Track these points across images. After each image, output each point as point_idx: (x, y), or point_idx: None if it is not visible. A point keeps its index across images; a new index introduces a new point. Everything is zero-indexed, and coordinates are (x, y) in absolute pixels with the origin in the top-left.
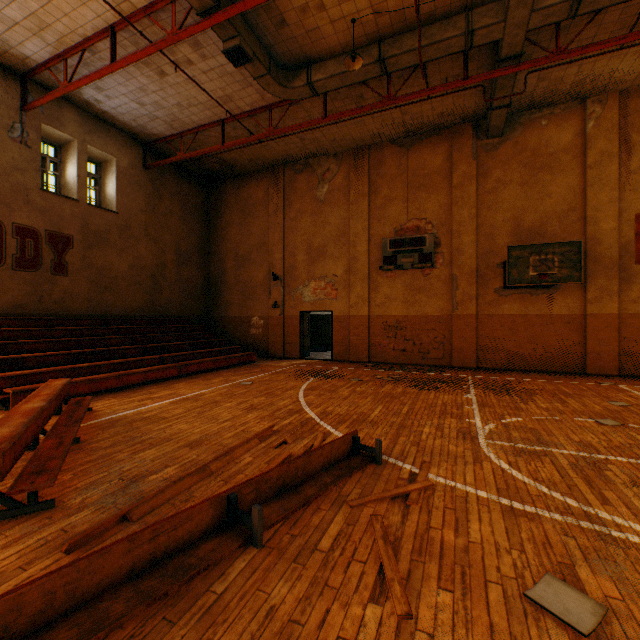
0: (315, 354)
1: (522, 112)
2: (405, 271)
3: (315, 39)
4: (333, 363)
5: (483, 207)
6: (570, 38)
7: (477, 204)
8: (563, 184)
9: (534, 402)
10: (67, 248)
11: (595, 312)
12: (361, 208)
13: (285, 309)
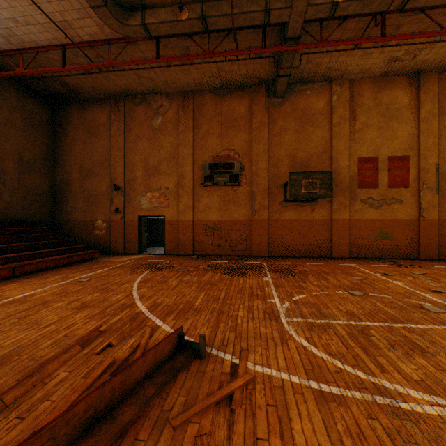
0: (152, 249)
1: (296, 84)
2: (220, 187)
3: None
4: (166, 257)
5: (272, 145)
6: (327, 35)
7: (268, 143)
8: (319, 134)
9: (309, 281)
10: None
11: (337, 218)
12: (188, 138)
13: (126, 214)
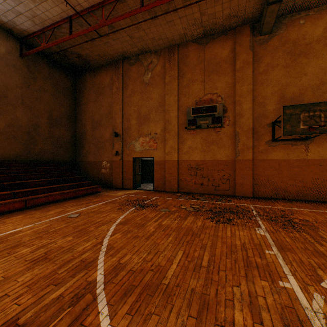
0: (145, 185)
1: (285, 15)
2: (203, 130)
3: None
4: (154, 193)
5: (257, 84)
6: None
7: (253, 82)
8: (316, 65)
9: (326, 241)
10: None
11: None
12: (173, 87)
13: (123, 156)
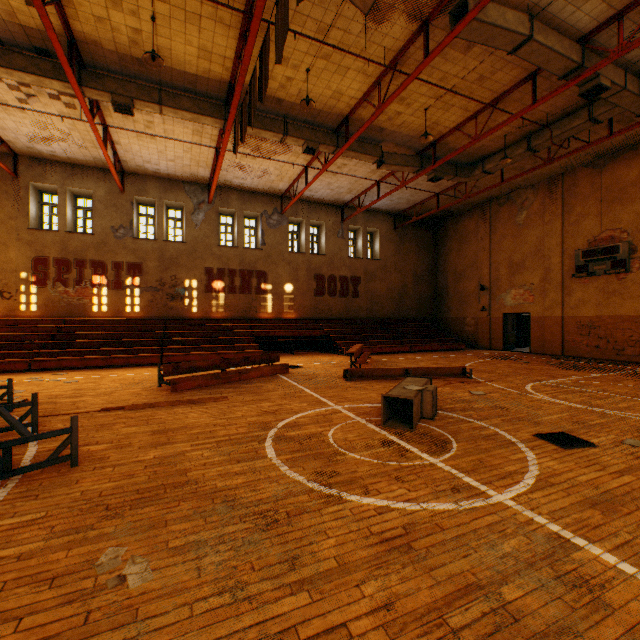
0: (523, 349)
1: None
2: (598, 277)
3: (483, 149)
4: (526, 354)
5: None
6: None
7: None
8: None
9: None
10: (358, 284)
11: None
12: (554, 227)
13: (490, 312)
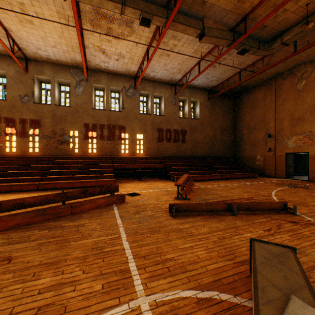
0: (298, 177)
1: None
2: None
3: (283, 23)
4: (307, 182)
5: None
6: None
7: None
8: None
9: None
10: (185, 134)
11: None
12: None
13: (275, 152)
